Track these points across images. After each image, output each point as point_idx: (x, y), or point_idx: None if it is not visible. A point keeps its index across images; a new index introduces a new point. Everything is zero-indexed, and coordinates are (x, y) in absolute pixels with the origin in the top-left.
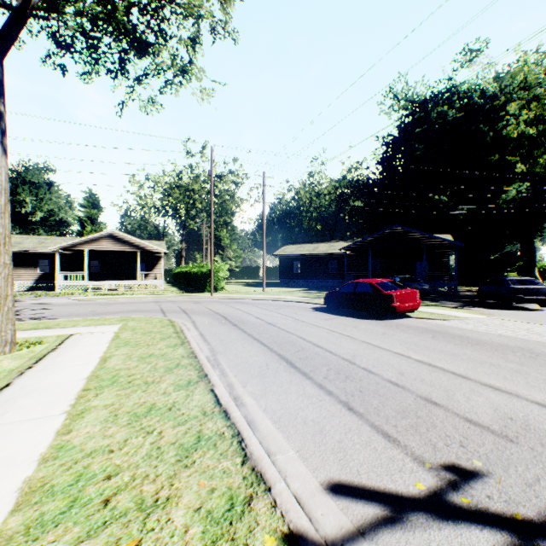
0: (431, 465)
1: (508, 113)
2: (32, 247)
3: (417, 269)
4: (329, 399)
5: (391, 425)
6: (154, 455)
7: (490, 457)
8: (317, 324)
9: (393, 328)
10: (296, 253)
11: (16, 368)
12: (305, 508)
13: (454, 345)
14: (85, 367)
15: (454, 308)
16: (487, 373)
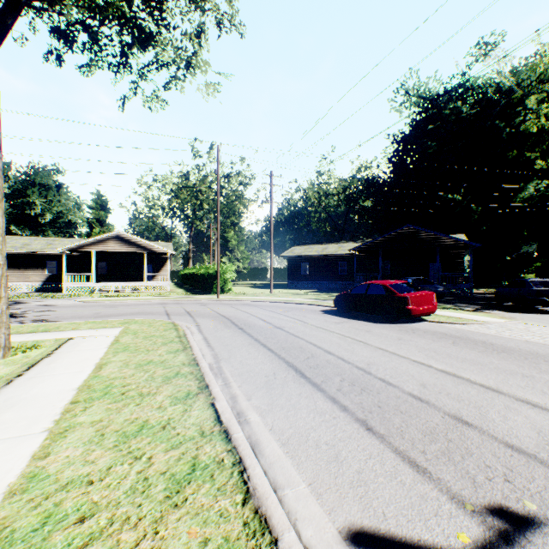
0: (473, 507)
1: (525, 108)
2: (40, 249)
3: (430, 270)
4: (344, 416)
5: (418, 450)
6: (140, 490)
7: (546, 497)
8: (328, 328)
9: (409, 332)
10: (304, 254)
11: (6, 375)
12: None
13: (478, 352)
14: (78, 375)
15: (471, 311)
16: (521, 386)
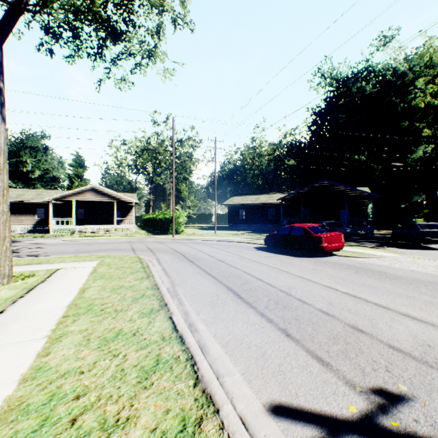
0: (361, 389)
1: (415, 88)
2: (31, 198)
3: (340, 215)
4: (270, 326)
5: (324, 350)
6: (118, 377)
7: (414, 382)
8: (259, 261)
9: (322, 264)
10: (241, 203)
11: (11, 297)
12: (250, 429)
13: (374, 279)
14: (67, 296)
15: (372, 248)
16: (404, 304)
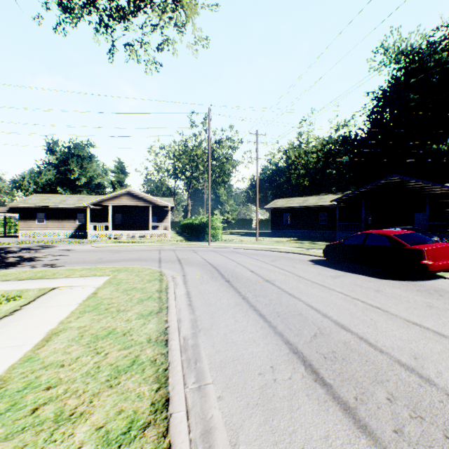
0: None
1: None
2: (72, 204)
3: (415, 220)
4: None
5: None
6: None
7: None
8: (325, 284)
9: (435, 295)
10: (286, 206)
11: None
12: None
13: None
14: (12, 353)
15: None
16: None
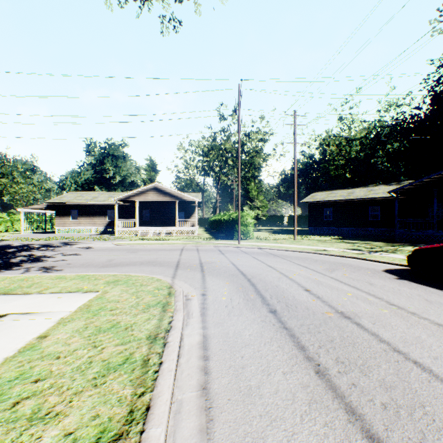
0: None
1: None
2: (103, 200)
3: None
4: None
5: None
6: None
7: None
8: None
9: None
10: (327, 199)
11: None
12: None
13: None
14: None
15: None
16: None
